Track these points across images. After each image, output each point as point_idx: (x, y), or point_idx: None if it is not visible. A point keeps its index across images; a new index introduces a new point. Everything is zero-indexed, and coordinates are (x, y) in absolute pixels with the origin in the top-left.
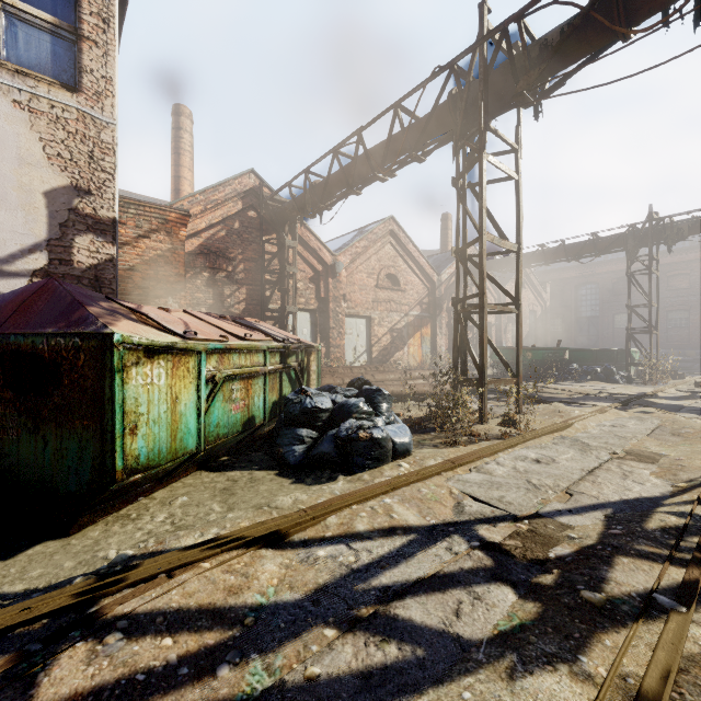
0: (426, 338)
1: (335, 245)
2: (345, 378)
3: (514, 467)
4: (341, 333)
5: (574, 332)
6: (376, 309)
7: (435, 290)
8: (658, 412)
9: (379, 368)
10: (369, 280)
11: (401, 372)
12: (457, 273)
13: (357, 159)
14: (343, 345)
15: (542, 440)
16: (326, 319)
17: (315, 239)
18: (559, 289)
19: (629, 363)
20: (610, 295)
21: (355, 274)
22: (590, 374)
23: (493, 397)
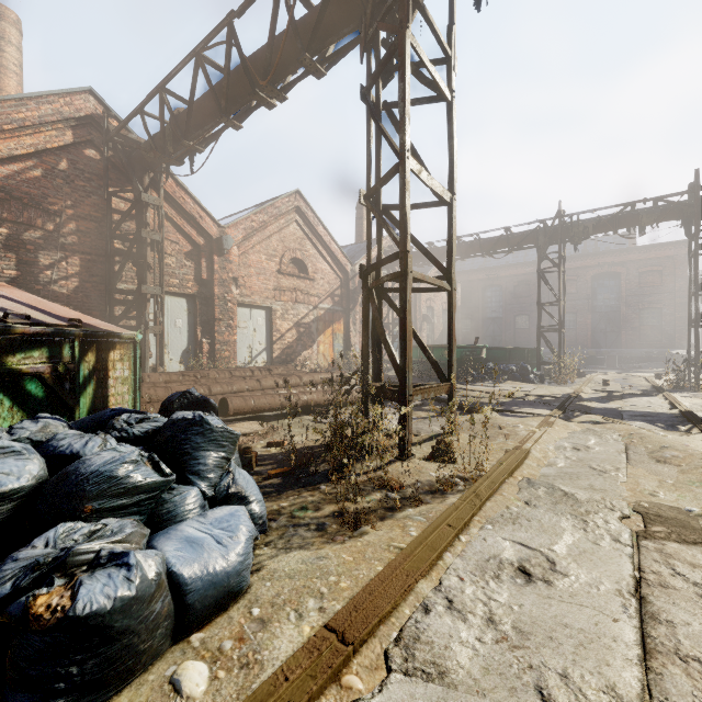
0: (339, 335)
1: (229, 220)
2: (214, 386)
3: (488, 614)
4: (231, 326)
5: (481, 332)
6: (278, 299)
7: (348, 282)
8: (608, 421)
9: (273, 370)
10: (270, 264)
11: (300, 376)
12: (367, 229)
13: (232, 71)
14: (234, 341)
15: (507, 497)
16: (211, 307)
17: (194, 202)
18: (468, 290)
19: (539, 361)
20: (512, 297)
21: (251, 254)
22: (507, 373)
23: (413, 404)
